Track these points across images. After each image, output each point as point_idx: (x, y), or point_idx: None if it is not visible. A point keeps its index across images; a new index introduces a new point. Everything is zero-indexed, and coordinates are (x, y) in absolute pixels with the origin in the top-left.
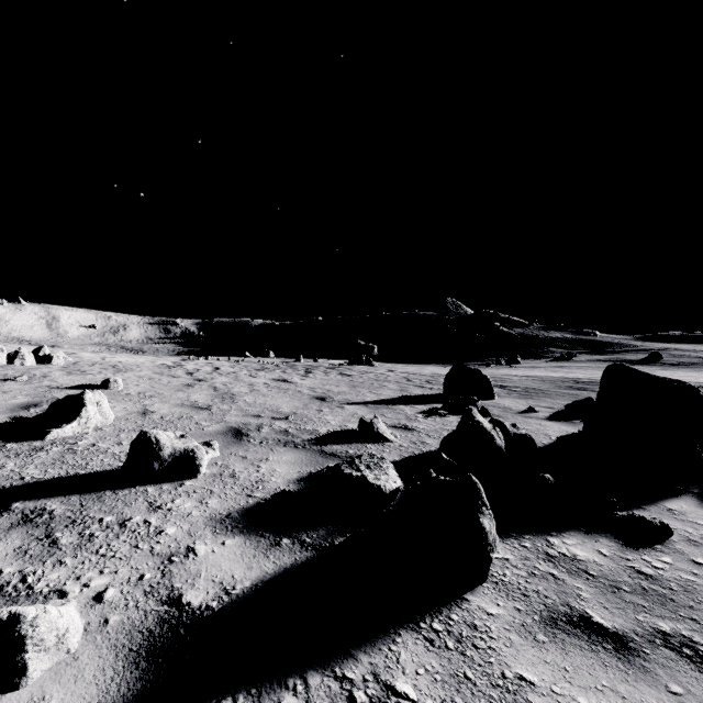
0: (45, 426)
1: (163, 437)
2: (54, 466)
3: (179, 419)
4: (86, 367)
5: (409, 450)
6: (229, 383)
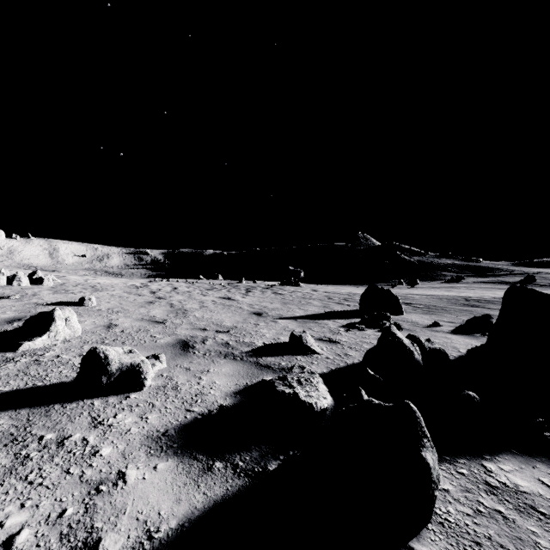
0: (19, 339)
1: (111, 353)
2: (16, 377)
3: (137, 332)
4: (70, 287)
5: (334, 362)
6: (183, 301)
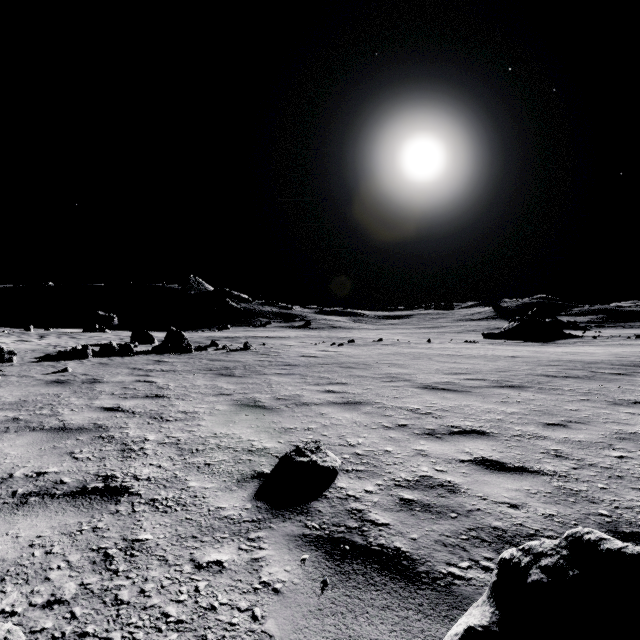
0: None
1: (4, 347)
2: None
3: None
4: None
5: None
6: None
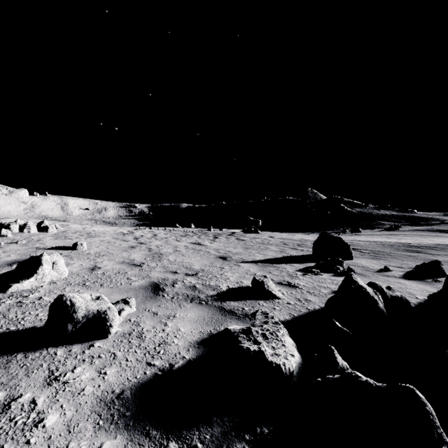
0: (10, 281)
1: (78, 300)
2: None
3: (116, 274)
4: (69, 234)
5: (296, 308)
6: (160, 246)
